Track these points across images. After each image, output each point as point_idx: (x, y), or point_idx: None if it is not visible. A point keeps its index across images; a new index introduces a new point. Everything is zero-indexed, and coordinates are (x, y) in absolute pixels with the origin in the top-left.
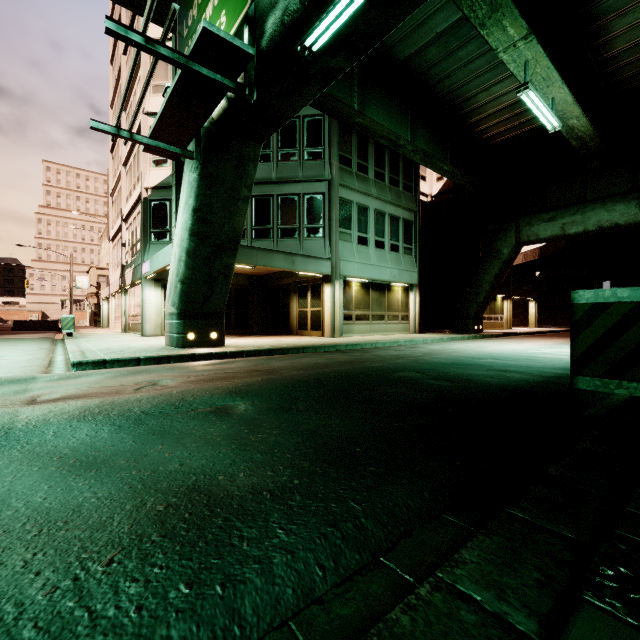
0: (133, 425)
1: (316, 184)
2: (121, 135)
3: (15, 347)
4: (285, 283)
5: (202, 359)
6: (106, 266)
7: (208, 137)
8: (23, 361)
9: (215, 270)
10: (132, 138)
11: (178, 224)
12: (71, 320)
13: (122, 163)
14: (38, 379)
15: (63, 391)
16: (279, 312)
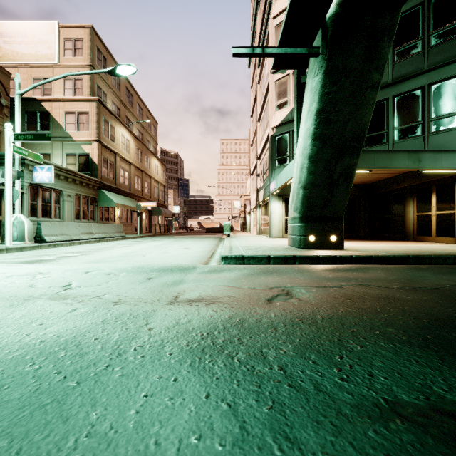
0: (269, 437)
1: (448, 67)
2: (255, 53)
3: (200, 242)
4: (397, 188)
5: (326, 262)
6: (249, 193)
7: (335, 24)
8: (198, 252)
9: (336, 173)
10: (263, 53)
11: (300, 136)
12: (228, 226)
13: (257, 120)
14: (195, 269)
15: (204, 288)
16: (389, 217)
